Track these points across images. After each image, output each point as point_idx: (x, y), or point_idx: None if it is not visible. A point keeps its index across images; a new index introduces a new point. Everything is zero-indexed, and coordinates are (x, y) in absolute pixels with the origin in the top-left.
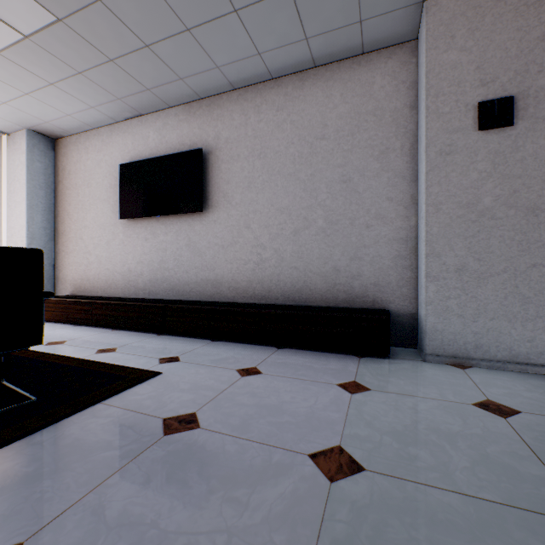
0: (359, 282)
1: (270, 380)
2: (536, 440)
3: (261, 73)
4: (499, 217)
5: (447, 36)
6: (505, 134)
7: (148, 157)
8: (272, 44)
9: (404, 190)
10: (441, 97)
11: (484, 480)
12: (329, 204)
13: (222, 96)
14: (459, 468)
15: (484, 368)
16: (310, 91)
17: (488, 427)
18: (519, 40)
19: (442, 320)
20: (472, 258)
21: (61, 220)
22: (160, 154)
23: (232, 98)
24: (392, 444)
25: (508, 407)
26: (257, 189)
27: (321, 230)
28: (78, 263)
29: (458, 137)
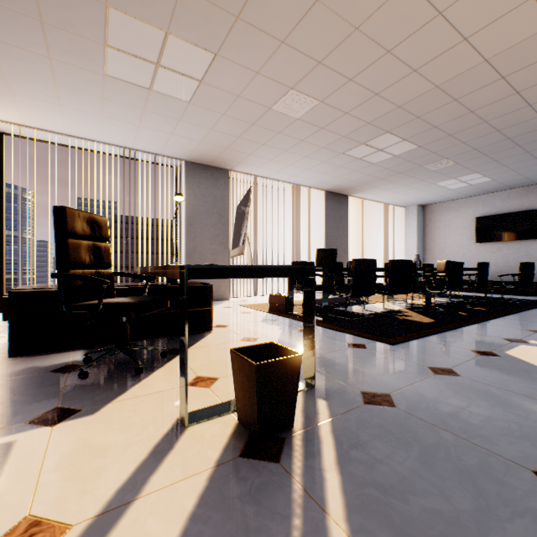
0: None
1: None
2: None
3: None
4: None
5: None
6: None
7: (494, 213)
8: None
9: None
10: None
11: None
12: None
13: None
14: None
15: None
16: None
17: None
18: None
19: None
20: None
21: (427, 244)
22: (503, 211)
23: None
24: None
25: None
26: None
27: None
28: None
29: None
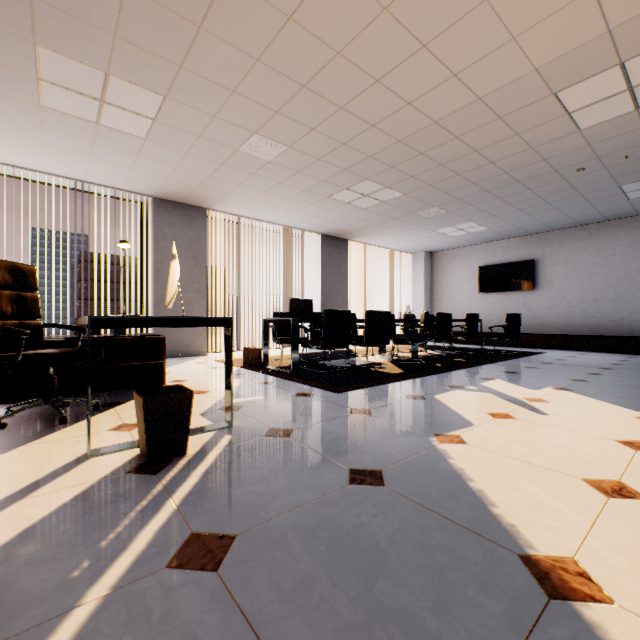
0: (636, 324)
1: (592, 355)
2: None
3: (573, 225)
4: None
5: None
6: None
7: (496, 262)
8: (584, 220)
9: None
10: None
11: None
12: (616, 287)
13: (546, 233)
14: None
15: None
16: (604, 232)
17: None
18: None
19: None
20: None
21: (435, 293)
22: (504, 261)
23: (552, 234)
24: None
25: None
26: (569, 279)
27: (611, 299)
28: None
29: None
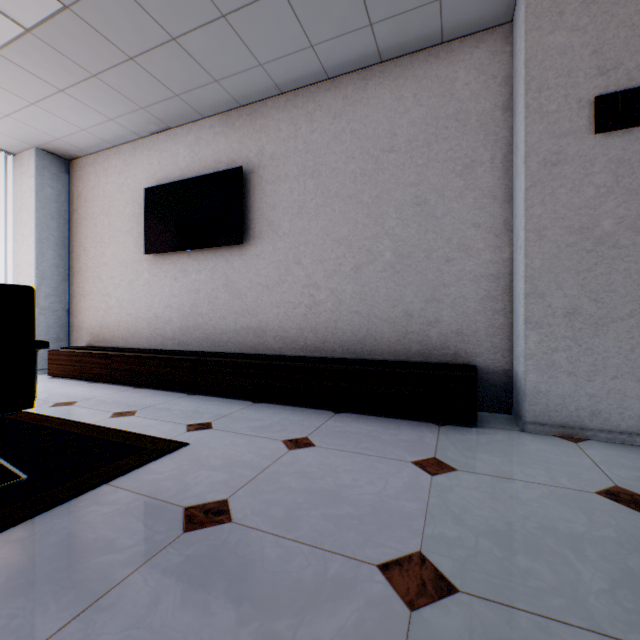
0: (437, 330)
1: (325, 455)
2: None
3: (314, 72)
4: (623, 245)
5: (553, 12)
6: (631, 136)
7: (178, 179)
8: (327, 33)
9: (494, 213)
10: (545, 92)
11: (633, 612)
12: (398, 233)
13: (267, 102)
14: (593, 592)
15: (604, 441)
16: (375, 92)
17: (623, 526)
18: None
19: (546, 379)
20: (586, 299)
21: (77, 257)
22: (192, 175)
23: (278, 104)
24: (494, 552)
25: None
26: (309, 215)
27: (389, 265)
28: (96, 308)
29: (568, 142)
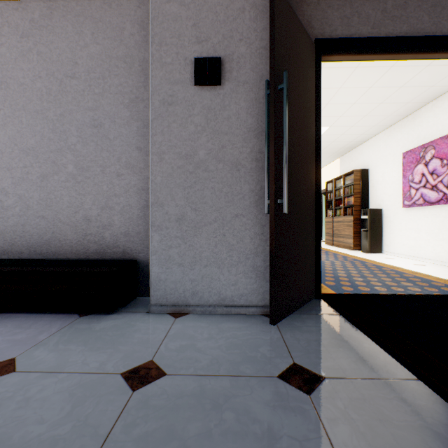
0: (111, 232)
1: None
2: (127, 428)
3: None
4: (211, 170)
5: None
6: (216, 92)
7: None
8: None
9: None
10: (164, 47)
11: None
12: (80, 149)
13: None
14: None
15: (199, 313)
16: (60, 23)
17: (92, 415)
18: (227, 7)
19: (165, 270)
20: (190, 208)
21: None
22: None
23: None
24: None
25: (160, 369)
26: None
27: (72, 176)
28: None
29: (179, 89)
